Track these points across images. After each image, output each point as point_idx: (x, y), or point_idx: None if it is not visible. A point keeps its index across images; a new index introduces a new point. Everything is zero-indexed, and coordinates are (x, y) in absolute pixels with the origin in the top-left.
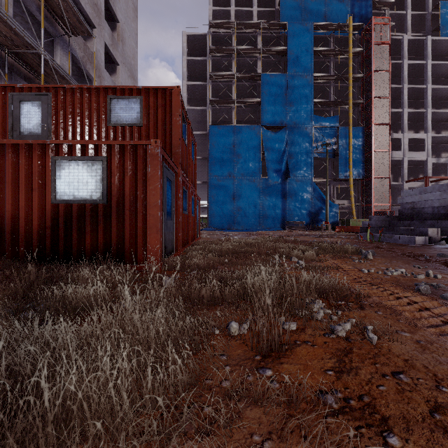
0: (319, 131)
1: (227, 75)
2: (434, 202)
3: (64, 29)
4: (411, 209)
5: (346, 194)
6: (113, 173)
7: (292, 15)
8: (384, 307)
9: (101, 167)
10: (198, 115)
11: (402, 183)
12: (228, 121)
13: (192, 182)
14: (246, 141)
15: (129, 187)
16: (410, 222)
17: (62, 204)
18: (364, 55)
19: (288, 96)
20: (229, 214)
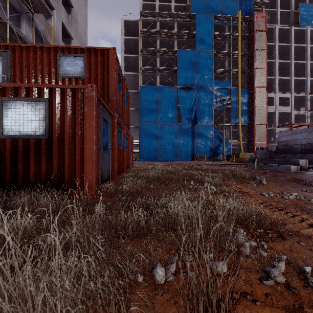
0: (218, 91)
1: (153, 50)
2: (302, 141)
3: (28, 7)
4: (285, 146)
5: (236, 135)
6: (54, 113)
7: (198, 9)
8: (303, 236)
9: (43, 107)
10: (132, 79)
11: (274, 128)
12: (154, 83)
13: (126, 124)
14: (166, 97)
15: (68, 124)
16: (285, 155)
17: (9, 138)
18: (248, 38)
19: (196, 66)
20: (154, 149)
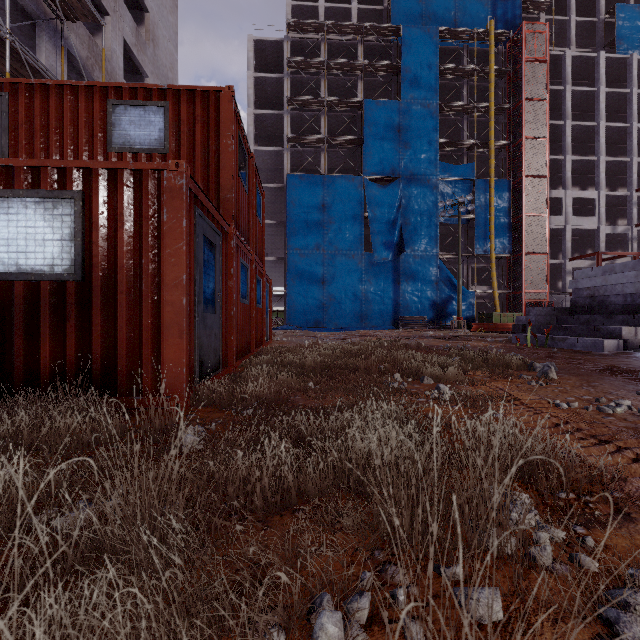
0: (447, 185)
1: (313, 102)
2: (626, 287)
3: (53, 9)
4: (591, 298)
5: (485, 277)
6: (95, 224)
7: (408, 16)
8: None
9: (71, 211)
10: (271, 160)
11: (563, 262)
12: (315, 169)
13: (258, 253)
14: (341, 199)
15: (126, 249)
16: (590, 318)
17: None
18: (511, 77)
19: (403, 133)
20: (316, 306)
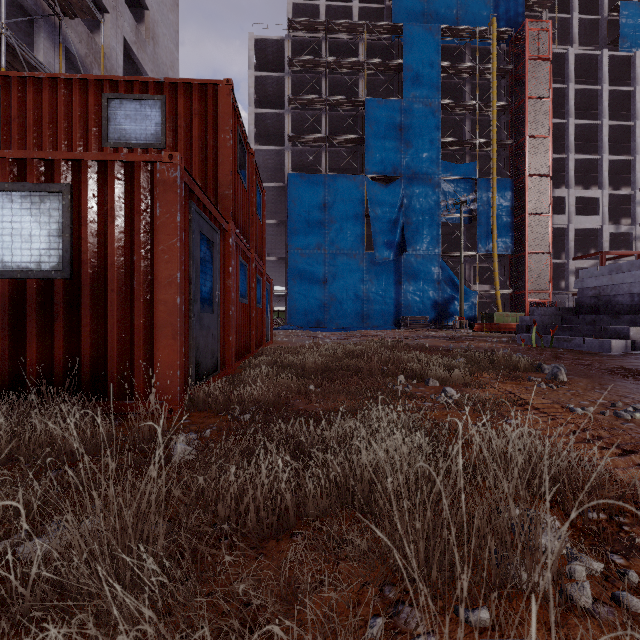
0: (449, 184)
1: (314, 100)
2: (633, 287)
3: (51, 5)
4: (596, 297)
5: (488, 276)
6: (85, 219)
7: (409, 14)
8: None
9: (59, 206)
10: (272, 159)
11: (566, 261)
12: (316, 168)
13: (258, 252)
14: (342, 198)
15: (116, 246)
16: (596, 318)
17: None
18: (513, 75)
19: (405, 132)
20: (317, 305)
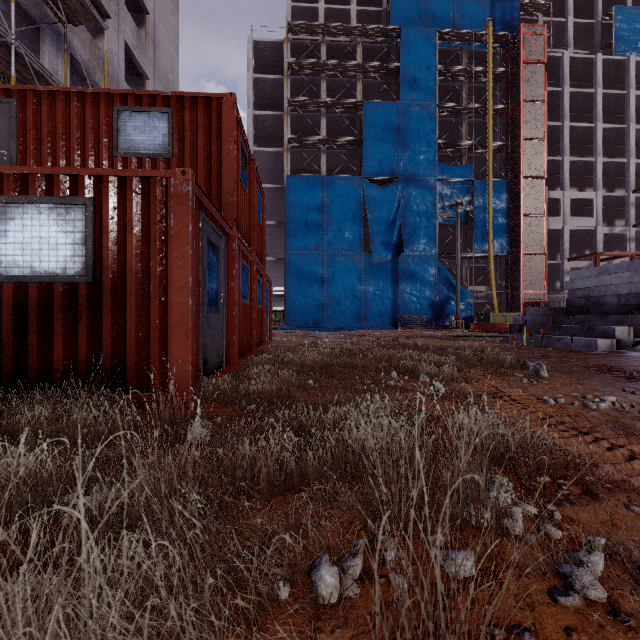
0: (446, 186)
1: (312, 103)
2: (620, 288)
3: (56, 13)
4: (586, 298)
5: (484, 277)
6: (106, 228)
7: (407, 17)
8: (636, 492)
9: (82, 217)
10: (270, 161)
11: (561, 262)
12: (314, 170)
13: (258, 254)
14: (340, 199)
15: (134, 253)
16: (585, 318)
17: (10, 283)
18: (509, 78)
19: (402, 134)
20: (315, 306)
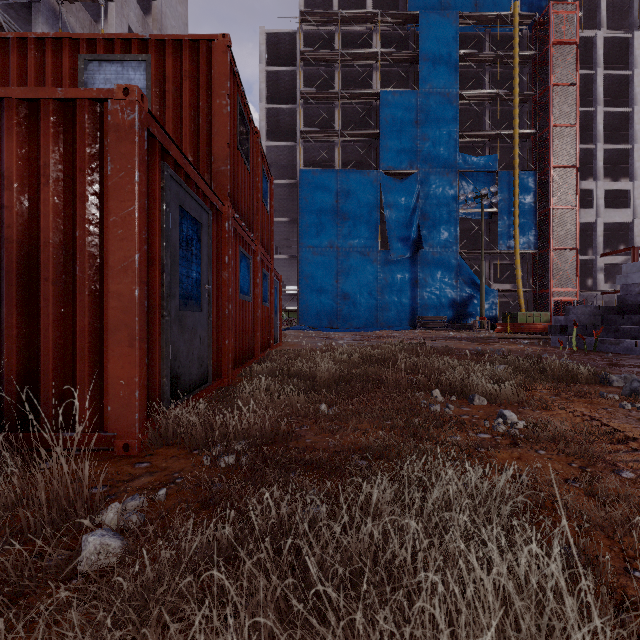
0: (468, 178)
1: (327, 94)
2: None
3: None
4: None
5: (508, 274)
6: (9, 179)
7: (425, 2)
8: None
9: None
10: (283, 156)
11: (594, 258)
12: (329, 165)
13: (264, 245)
14: (355, 194)
15: (52, 217)
16: None
17: None
18: (537, 61)
19: (421, 124)
20: (330, 305)
